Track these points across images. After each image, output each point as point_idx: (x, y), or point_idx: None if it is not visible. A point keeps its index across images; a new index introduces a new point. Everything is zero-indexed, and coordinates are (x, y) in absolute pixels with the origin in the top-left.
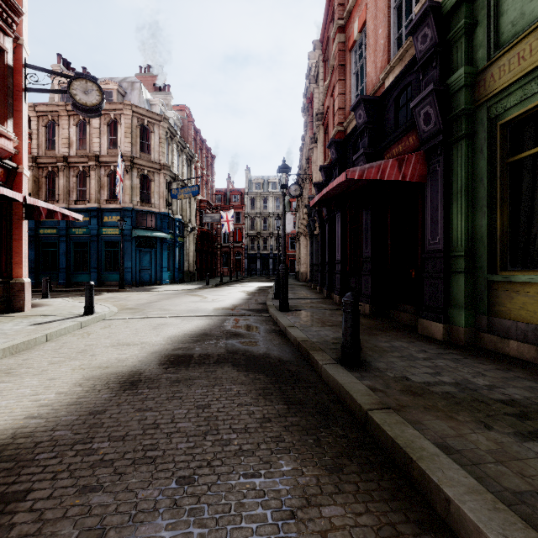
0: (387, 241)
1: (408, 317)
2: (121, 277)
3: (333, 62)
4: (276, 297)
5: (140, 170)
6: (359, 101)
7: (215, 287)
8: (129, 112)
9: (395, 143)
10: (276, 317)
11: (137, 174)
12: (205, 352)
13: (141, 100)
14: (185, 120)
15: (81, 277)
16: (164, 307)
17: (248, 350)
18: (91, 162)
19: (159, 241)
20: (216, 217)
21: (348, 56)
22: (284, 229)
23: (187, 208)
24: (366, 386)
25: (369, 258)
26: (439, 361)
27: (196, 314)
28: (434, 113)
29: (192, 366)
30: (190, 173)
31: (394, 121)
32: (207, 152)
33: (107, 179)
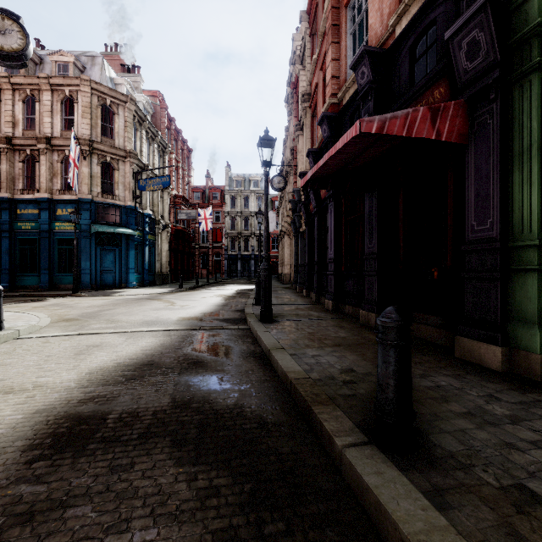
0: (399, 233)
1: (431, 331)
2: (75, 280)
3: (323, 29)
4: (258, 302)
5: (102, 156)
6: (362, 54)
7: (189, 290)
8: (88, 88)
9: (412, 103)
10: (257, 332)
11: (97, 161)
12: (133, 407)
13: (103, 77)
14: (157, 106)
15: (29, 280)
16: (114, 317)
17: (208, 399)
18: (40, 145)
19: (124, 239)
20: (192, 213)
21: (343, 13)
22: (267, 218)
23: (159, 202)
24: (468, 538)
25: (375, 254)
26: (539, 424)
27: (150, 328)
28: (486, 38)
29: (90, 453)
30: (163, 165)
31: (409, 77)
32: (183, 144)
33: (60, 165)
